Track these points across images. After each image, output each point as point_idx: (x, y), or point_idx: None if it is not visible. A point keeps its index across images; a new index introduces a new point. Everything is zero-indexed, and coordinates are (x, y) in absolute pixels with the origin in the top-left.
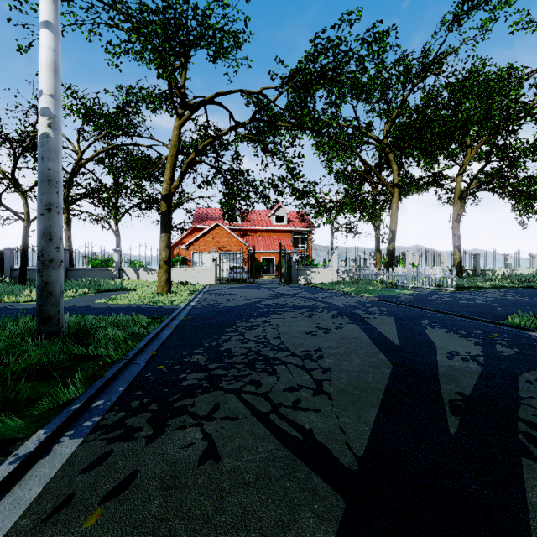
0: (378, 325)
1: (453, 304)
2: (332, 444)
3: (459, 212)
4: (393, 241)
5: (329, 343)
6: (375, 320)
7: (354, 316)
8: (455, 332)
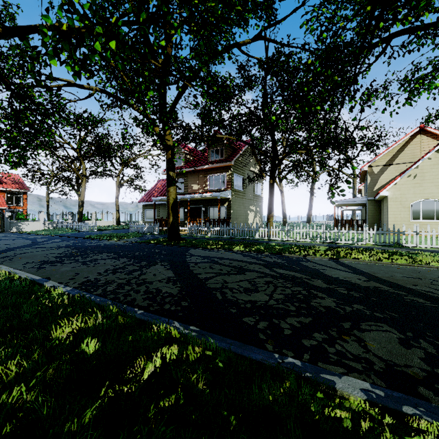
0: (39, 240)
1: (82, 235)
2: (10, 247)
3: (118, 194)
4: (82, 206)
5: (17, 243)
6: (40, 239)
7: (33, 239)
8: (62, 239)
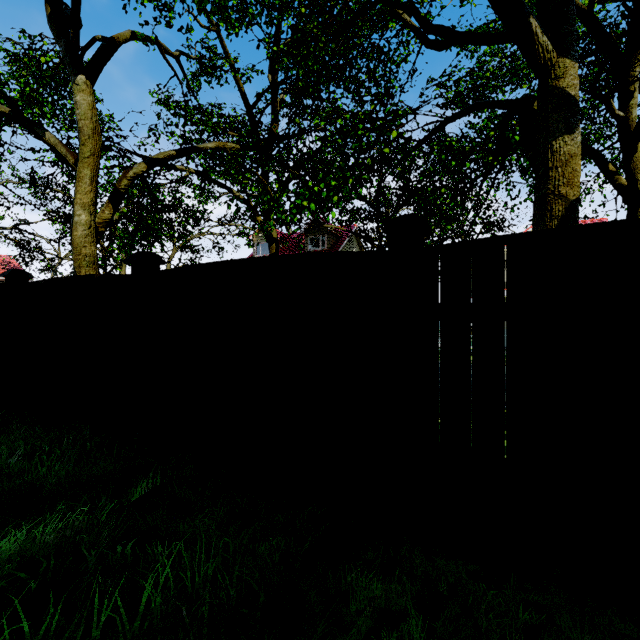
0: None
1: None
2: None
3: None
4: None
5: None
6: None
7: None
8: None
